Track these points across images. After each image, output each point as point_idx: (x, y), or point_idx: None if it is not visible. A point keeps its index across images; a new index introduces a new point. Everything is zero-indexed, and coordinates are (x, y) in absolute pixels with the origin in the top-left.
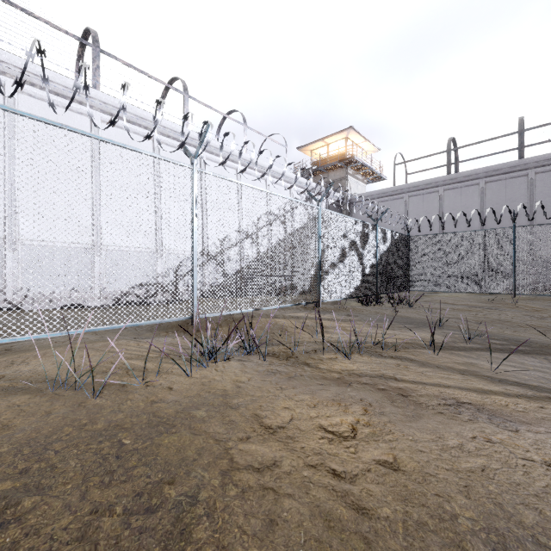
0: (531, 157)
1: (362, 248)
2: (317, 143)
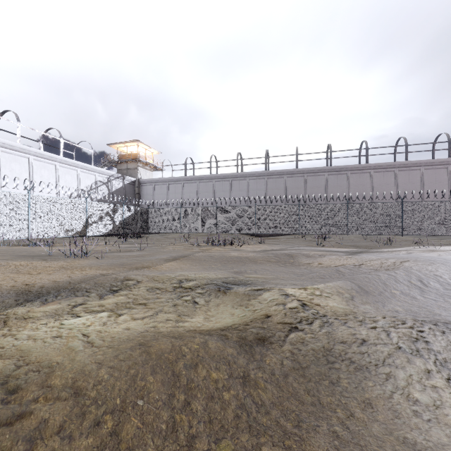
0: (213, 174)
1: (114, 215)
2: (120, 144)
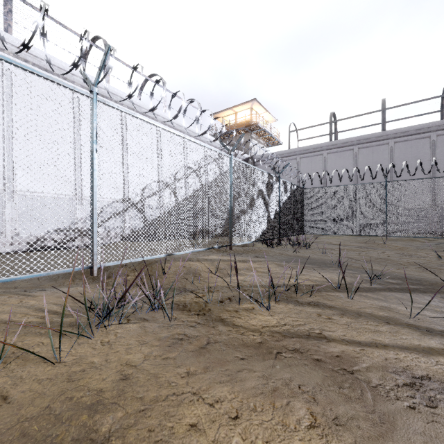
0: (391, 130)
1: (268, 196)
2: (227, 111)
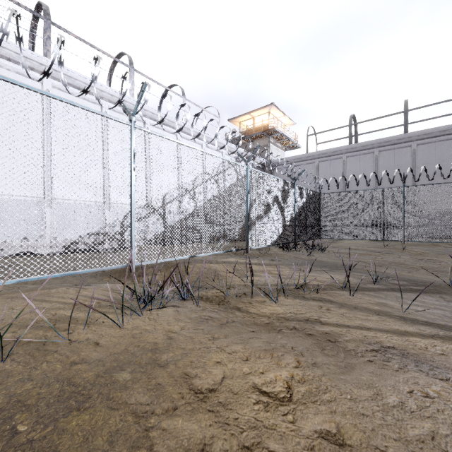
0: (414, 132)
1: (283, 202)
2: (244, 116)
